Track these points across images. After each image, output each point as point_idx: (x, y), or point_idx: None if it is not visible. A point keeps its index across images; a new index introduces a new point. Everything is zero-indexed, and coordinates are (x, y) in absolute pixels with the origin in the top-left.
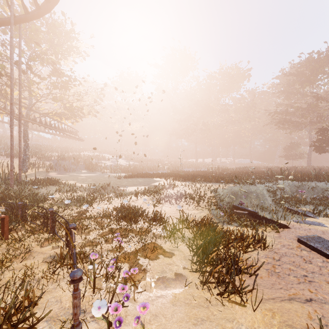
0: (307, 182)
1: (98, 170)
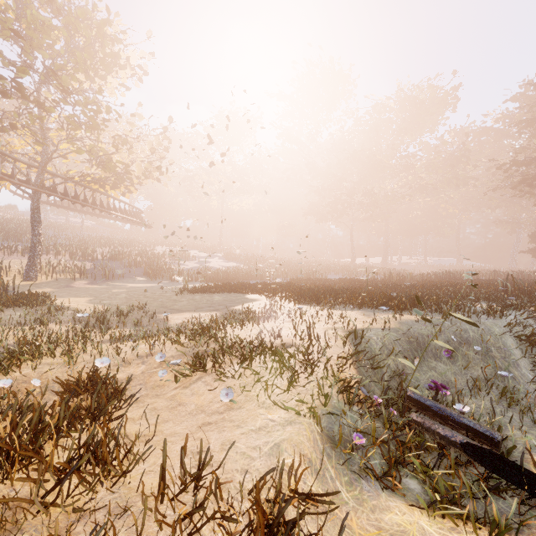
0: None
1: (167, 277)
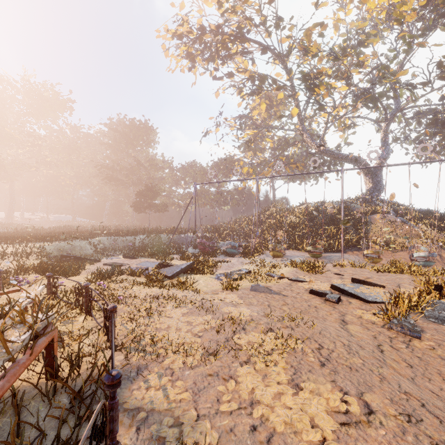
0: (121, 236)
1: None
